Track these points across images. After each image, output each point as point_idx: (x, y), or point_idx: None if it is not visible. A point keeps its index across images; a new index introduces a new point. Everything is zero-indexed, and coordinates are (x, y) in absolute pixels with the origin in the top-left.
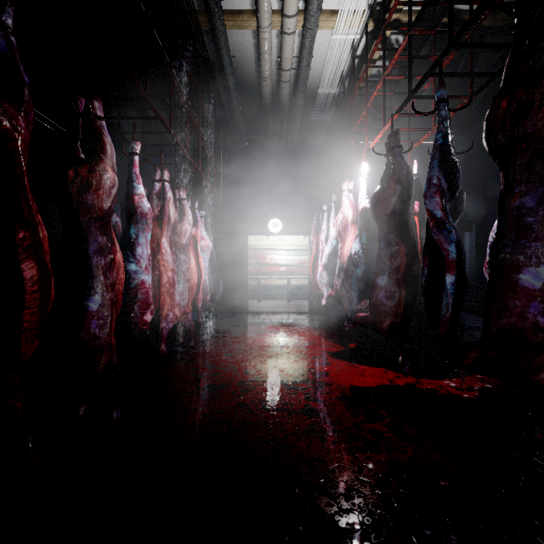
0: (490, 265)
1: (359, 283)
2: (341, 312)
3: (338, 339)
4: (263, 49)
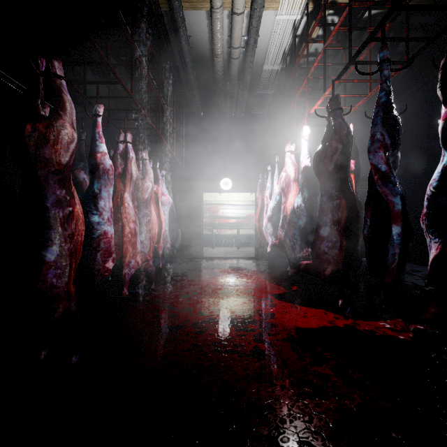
0: (427, 217)
1: (301, 233)
2: (282, 257)
3: (281, 282)
4: (215, 28)
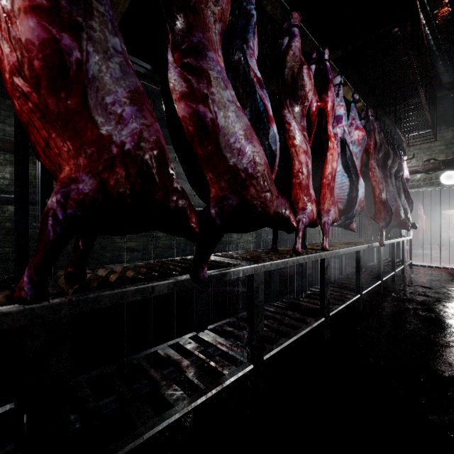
0: None
1: None
2: None
3: None
4: None
